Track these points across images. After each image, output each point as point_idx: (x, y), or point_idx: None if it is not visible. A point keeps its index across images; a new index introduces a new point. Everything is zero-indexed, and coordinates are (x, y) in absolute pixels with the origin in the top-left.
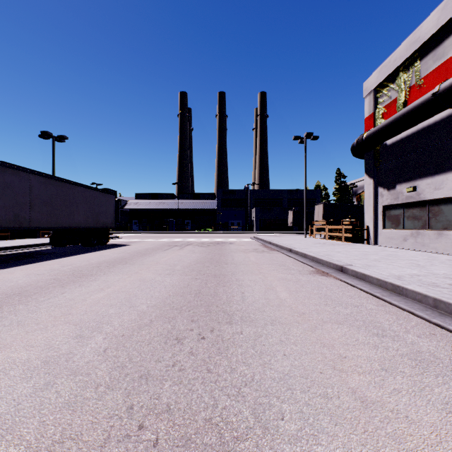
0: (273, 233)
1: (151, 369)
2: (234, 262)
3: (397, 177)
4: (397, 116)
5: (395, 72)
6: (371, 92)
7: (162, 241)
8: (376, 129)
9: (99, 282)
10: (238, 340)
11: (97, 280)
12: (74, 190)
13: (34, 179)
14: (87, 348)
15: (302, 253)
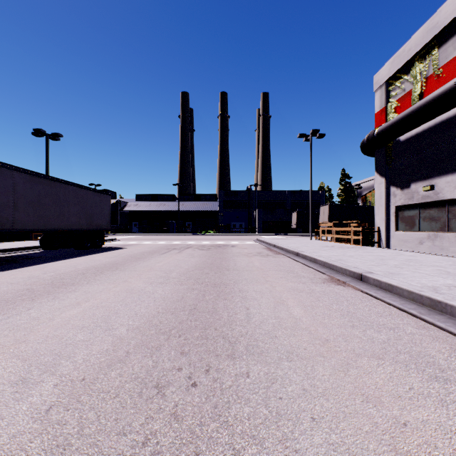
0: (276, 235)
1: (107, 453)
2: (236, 268)
3: (412, 175)
4: (414, 108)
5: (409, 62)
6: (383, 85)
7: (160, 243)
8: (390, 124)
9: (78, 294)
10: (243, 388)
11: (77, 290)
12: (65, 189)
13: (18, 176)
14: (23, 405)
15: (311, 257)
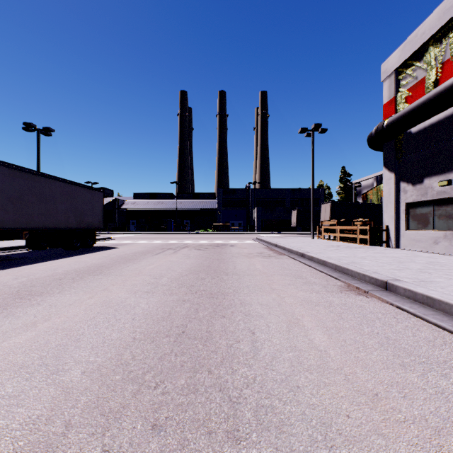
0: (276, 234)
1: None
2: (236, 271)
3: (426, 170)
4: (431, 95)
5: (422, 48)
6: (392, 73)
7: (156, 243)
8: (401, 114)
9: (41, 309)
10: None
11: (42, 303)
12: (51, 185)
13: None
14: None
15: (320, 259)
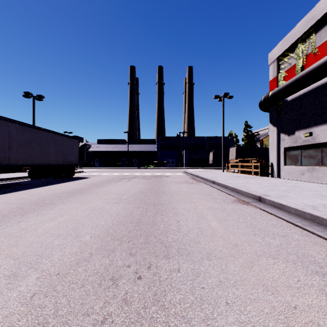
0: (198, 168)
1: None
2: (169, 192)
3: (296, 125)
4: (298, 77)
5: (294, 44)
6: (275, 60)
7: (115, 174)
8: (280, 88)
9: (55, 211)
10: (175, 280)
11: (55, 208)
12: (46, 135)
13: (12, 126)
14: (14, 293)
15: (224, 184)
